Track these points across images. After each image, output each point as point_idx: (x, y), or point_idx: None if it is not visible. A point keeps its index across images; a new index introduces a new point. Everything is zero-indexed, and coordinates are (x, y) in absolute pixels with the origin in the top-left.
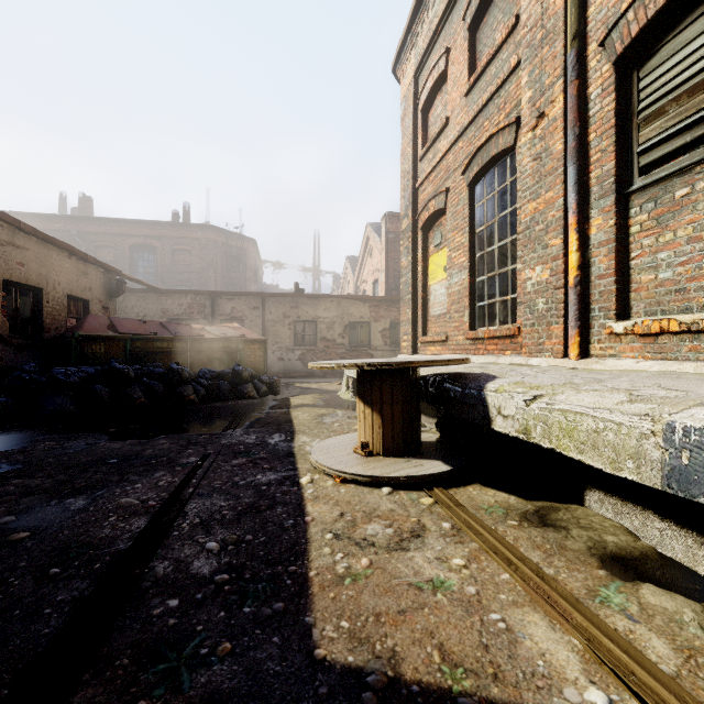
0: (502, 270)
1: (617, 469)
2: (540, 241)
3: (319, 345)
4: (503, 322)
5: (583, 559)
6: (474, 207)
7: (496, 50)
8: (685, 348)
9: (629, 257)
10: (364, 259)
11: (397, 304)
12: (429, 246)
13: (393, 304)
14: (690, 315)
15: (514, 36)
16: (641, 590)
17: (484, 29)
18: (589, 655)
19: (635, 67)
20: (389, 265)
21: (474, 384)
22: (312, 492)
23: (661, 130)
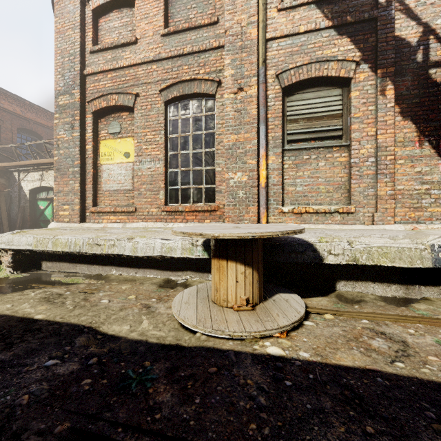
0: (197, 168)
1: (413, 265)
2: (241, 159)
3: None
4: (197, 202)
5: (392, 306)
6: (167, 118)
7: (199, 25)
8: (313, 219)
9: (283, 178)
10: None
11: None
12: (100, 131)
13: None
14: (316, 206)
15: (214, 28)
16: (415, 306)
17: (178, 1)
18: None
19: (286, 95)
20: None
21: (293, 240)
22: (308, 354)
23: (297, 128)
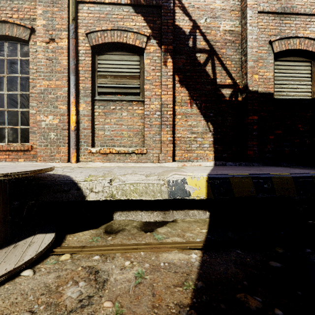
0: (12, 109)
1: (155, 197)
2: (52, 103)
3: None
4: (13, 141)
5: (141, 233)
6: None
7: None
8: (116, 158)
9: (94, 124)
10: None
11: None
12: None
13: None
14: (118, 148)
15: None
16: (159, 231)
17: None
18: (179, 251)
19: (96, 53)
20: None
21: (62, 179)
22: None
23: (106, 83)
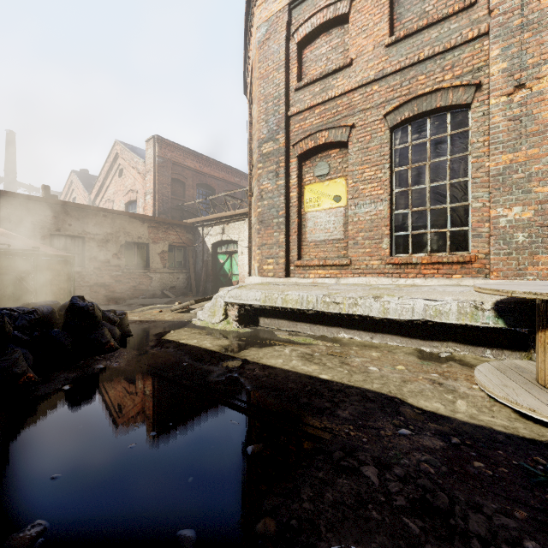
0: (437, 206)
1: None
2: (520, 187)
3: (88, 267)
4: (438, 251)
5: None
6: (392, 148)
7: (443, 17)
8: None
9: None
10: (109, 177)
11: (175, 227)
12: (304, 175)
13: (171, 227)
14: None
15: (468, 13)
16: None
17: None
18: None
19: None
20: (158, 188)
21: None
22: None
23: None
